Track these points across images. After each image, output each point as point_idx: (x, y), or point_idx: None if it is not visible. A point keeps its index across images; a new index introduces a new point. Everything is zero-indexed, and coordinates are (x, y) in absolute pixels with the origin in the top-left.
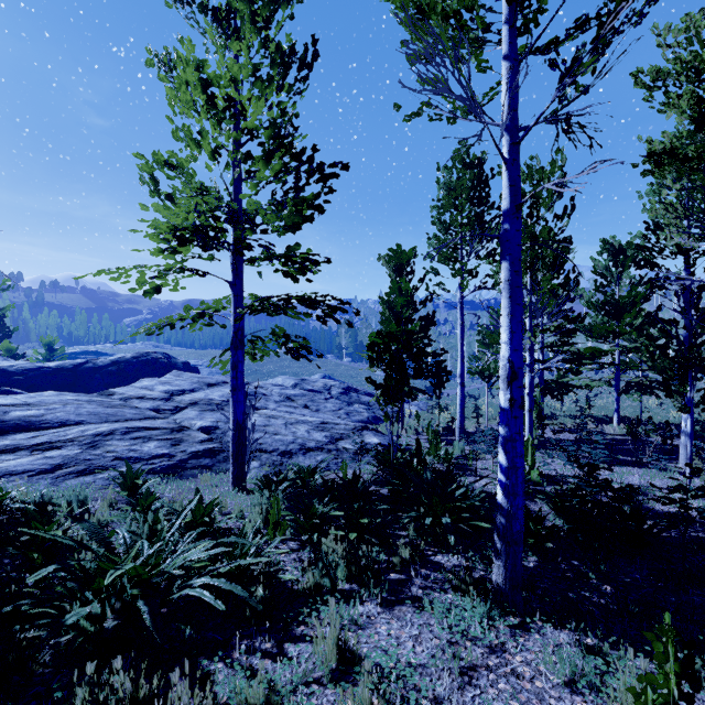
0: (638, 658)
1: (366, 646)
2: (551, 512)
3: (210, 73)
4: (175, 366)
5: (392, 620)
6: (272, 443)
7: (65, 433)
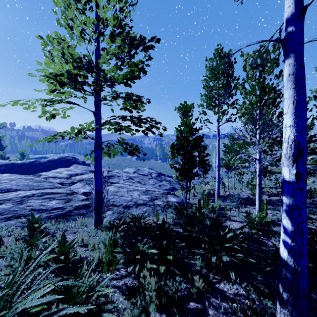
0: None
1: None
2: None
3: None
4: (78, 163)
5: None
6: (119, 201)
7: (7, 195)
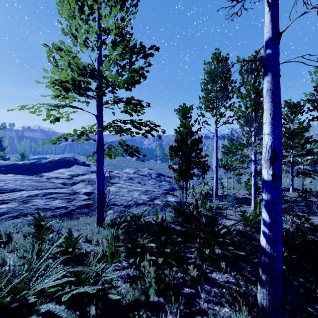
0: None
1: None
2: None
3: None
4: (78, 163)
5: None
6: (120, 201)
7: (12, 195)
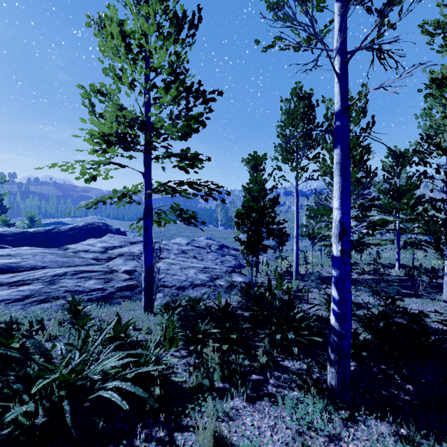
0: (442, 446)
1: (235, 434)
2: (361, 329)
3: (128, 29)
4: (111, 231)
5: (254, 413)
6: (172, 281)
7: (33, 274)
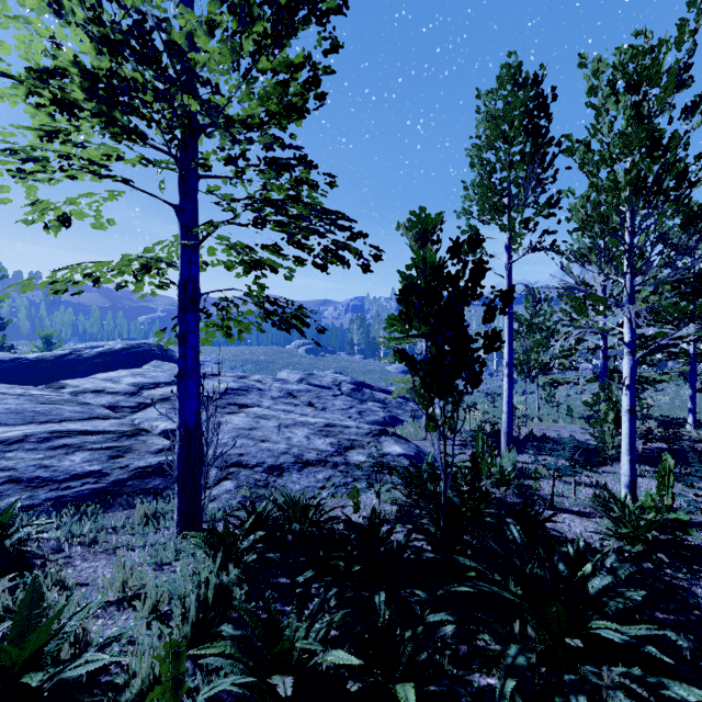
0: None
1: None
2: None
3: None
4: (171, 359)
5: None
6: (257, 453)
7: None
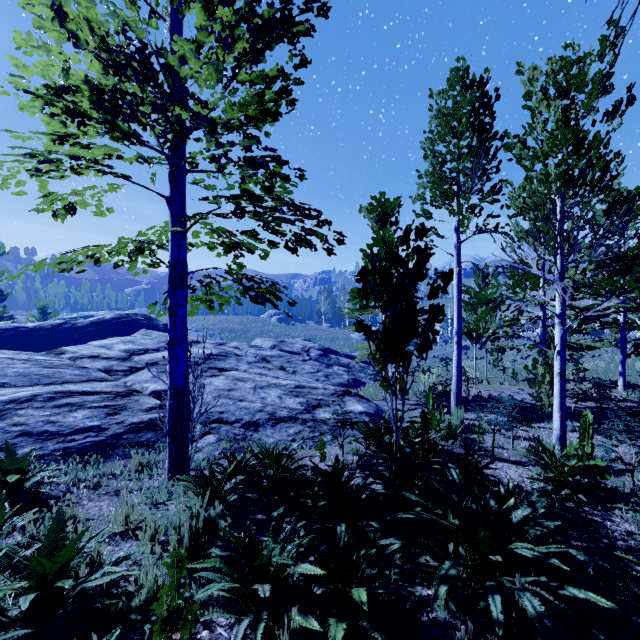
0: None
1: None
2: None
3: None
4: (156, 327)
5: None
6: (235, 411)
7: None
